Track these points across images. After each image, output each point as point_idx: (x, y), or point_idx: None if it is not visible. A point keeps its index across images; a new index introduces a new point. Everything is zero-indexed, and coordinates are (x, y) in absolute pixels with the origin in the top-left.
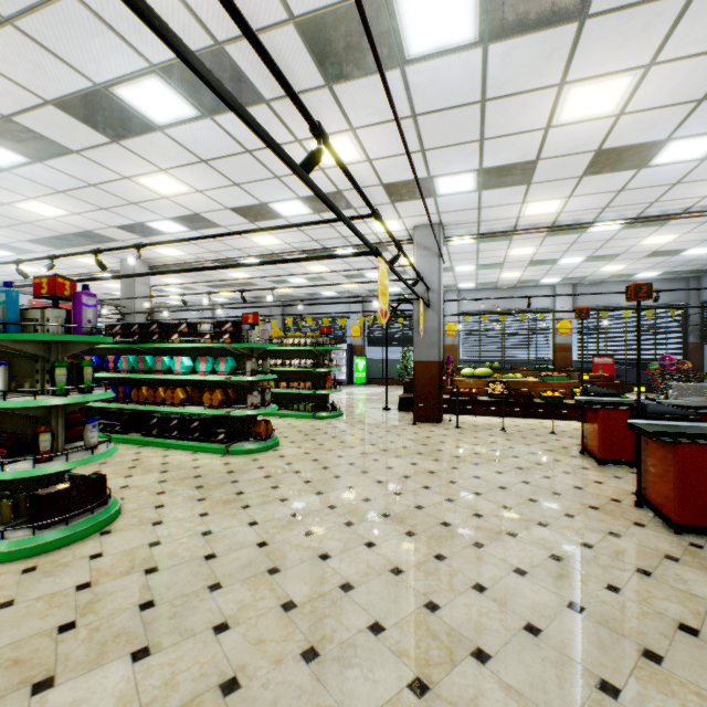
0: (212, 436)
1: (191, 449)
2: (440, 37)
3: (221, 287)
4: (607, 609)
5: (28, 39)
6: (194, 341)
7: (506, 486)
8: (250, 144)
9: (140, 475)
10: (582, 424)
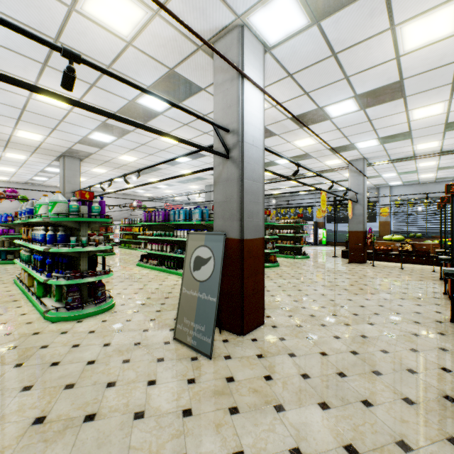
0: None
1: None
2: (343, 111)
3: None
4: (392, 307)
5: (209, 135)
6: None
7: (382, 284)
8: (269, 145)
9: None
10: (441, 264)
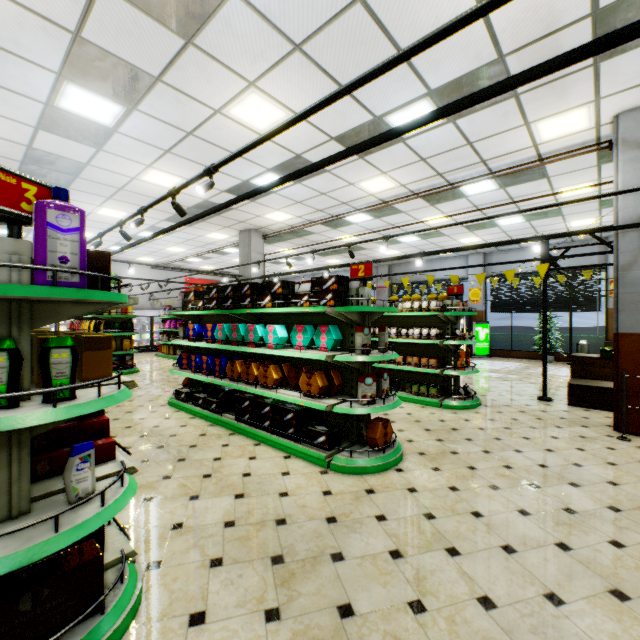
0: (309, 436)
1: (284, 449)
2: None
3: (329, 255)
4: None
5: None
6: (290, 305)
7: None
8: None
9: (208, 498)
10: None
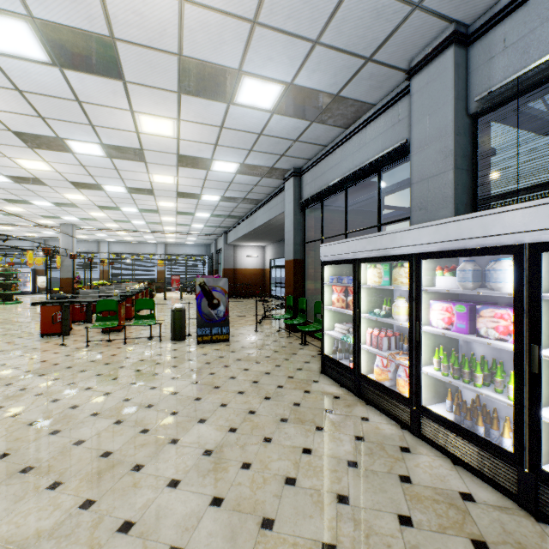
0: None
1: None
2: (45, 204)
3: None
4: None
5: None
6: None
7: None
8: None
9: None
10: None
